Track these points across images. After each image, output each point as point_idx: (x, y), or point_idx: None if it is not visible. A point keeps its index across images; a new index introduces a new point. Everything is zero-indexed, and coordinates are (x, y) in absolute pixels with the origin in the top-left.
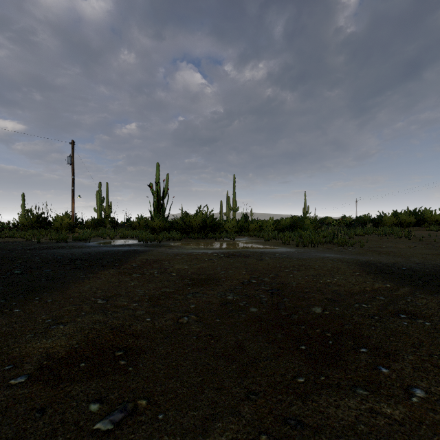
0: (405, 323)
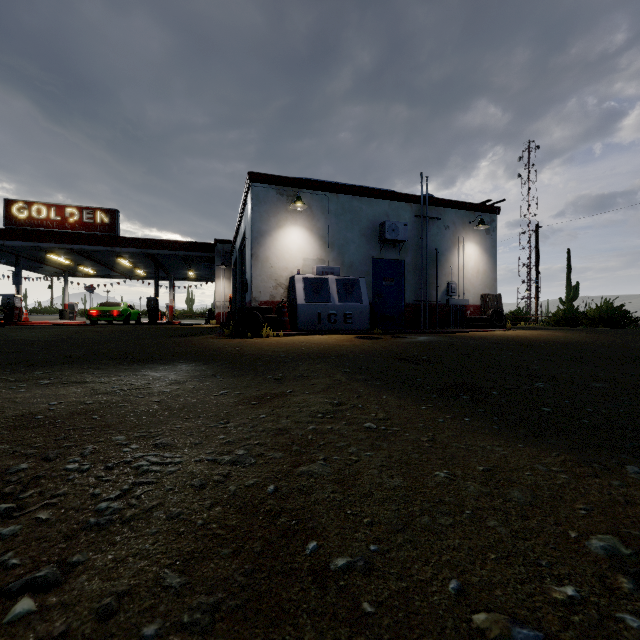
0: None
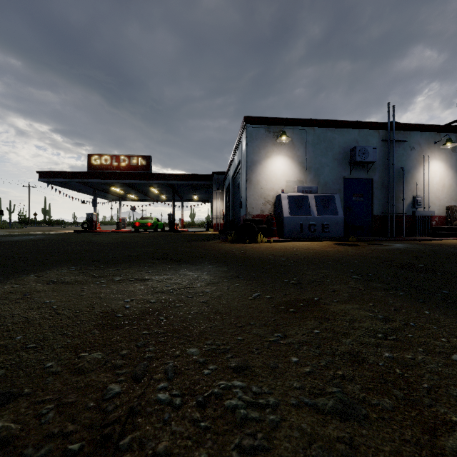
0: (18, 337)
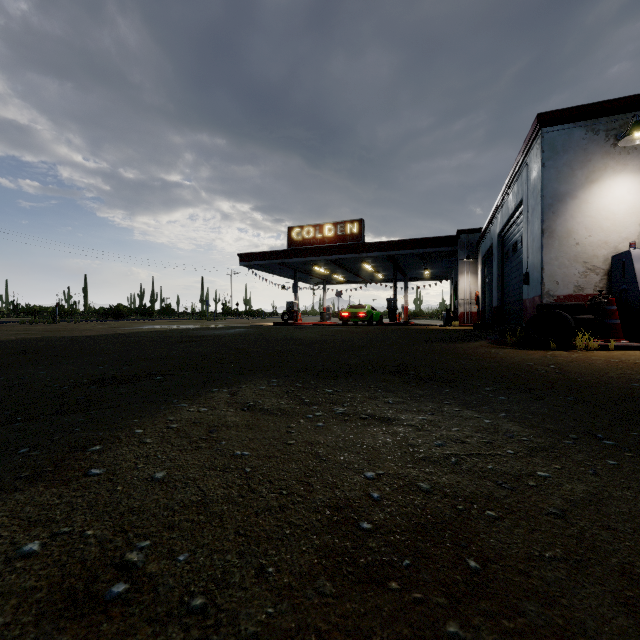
0: (182, 556)
